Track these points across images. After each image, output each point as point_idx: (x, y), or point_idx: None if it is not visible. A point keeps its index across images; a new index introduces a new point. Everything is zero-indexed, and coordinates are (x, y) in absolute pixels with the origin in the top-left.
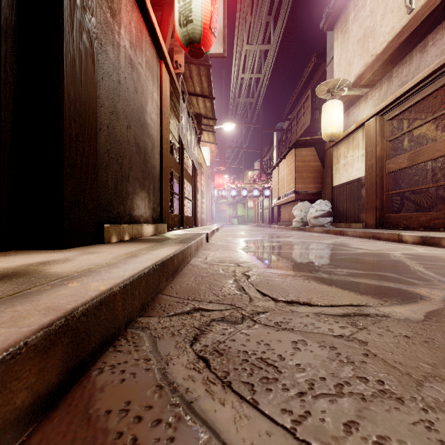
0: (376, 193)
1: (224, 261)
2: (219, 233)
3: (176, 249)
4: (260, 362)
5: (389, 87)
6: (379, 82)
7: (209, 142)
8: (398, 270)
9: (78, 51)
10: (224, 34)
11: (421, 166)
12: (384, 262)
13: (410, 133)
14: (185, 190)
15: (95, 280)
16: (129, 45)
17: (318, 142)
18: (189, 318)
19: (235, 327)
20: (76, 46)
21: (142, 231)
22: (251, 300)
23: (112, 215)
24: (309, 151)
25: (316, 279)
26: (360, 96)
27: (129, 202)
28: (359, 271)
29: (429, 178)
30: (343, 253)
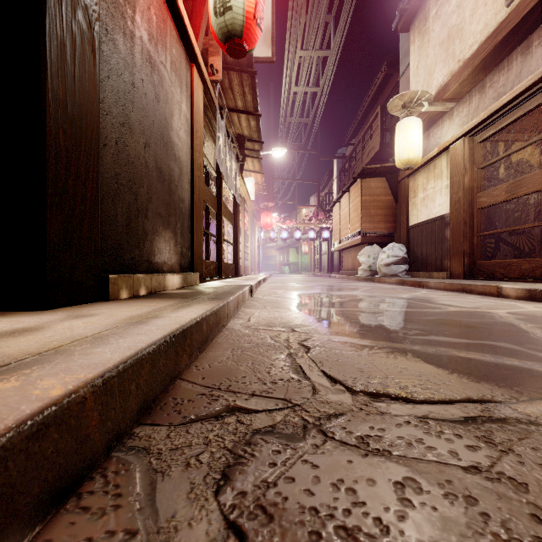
0: (464, 234)
1: (273, 323)
2: (266, 284)
3: (205, 309)
4: (344, 540)
5: (480, 101)
6: (468, 94)
7: (254, 172)
8: (514, 338)
9: (69, 33)
10: (272, 33)
11: (520, 200)
12: (491, 325)
13: (507, 159)
14: (224, 230)
15: (53, 373)
16: (148, 37)
17: (389, 171)
18: (218, 428)
19: (293, 448)
20: (67, 25)
21: (166, 282)
22: (315, 391)
23: (124, 261)
24: (378, 182)
25: (404, 353)
26: (443, 114)
27: (148, 245)
28: (462, 340)
29: (531, 215)
30: (431, 312)
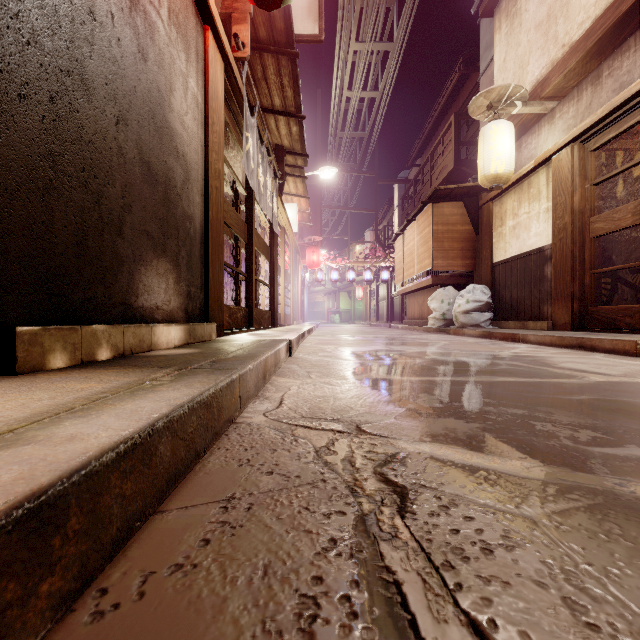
0: (573, 272)
1: (321, 411)
2: (312, 337)
3: (174, 403)
4: None
5: (594, 96)
6: (576, 89)
7: (297, 196)
8: None
9: None
10: (320, 2)
11: None
12: None
13: (628, 173)
14: (257, 268)
15: None
16: None
17: (468, 194)
18: None
19: None
20: None
21: (154, 338)
22: None
23: (70, 304)
24: (454, 207)
25: (634, 516)
26: (539, 118)
27: (124, 279)
28: None
29: None
30: (569, 384)
